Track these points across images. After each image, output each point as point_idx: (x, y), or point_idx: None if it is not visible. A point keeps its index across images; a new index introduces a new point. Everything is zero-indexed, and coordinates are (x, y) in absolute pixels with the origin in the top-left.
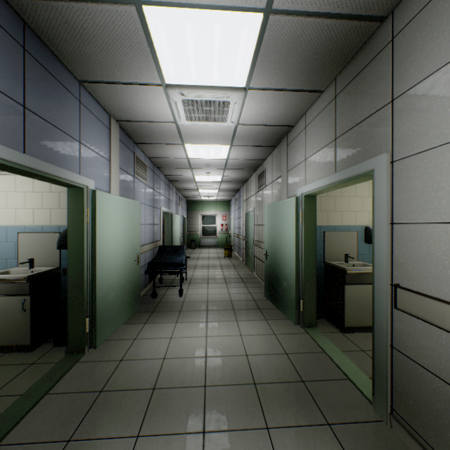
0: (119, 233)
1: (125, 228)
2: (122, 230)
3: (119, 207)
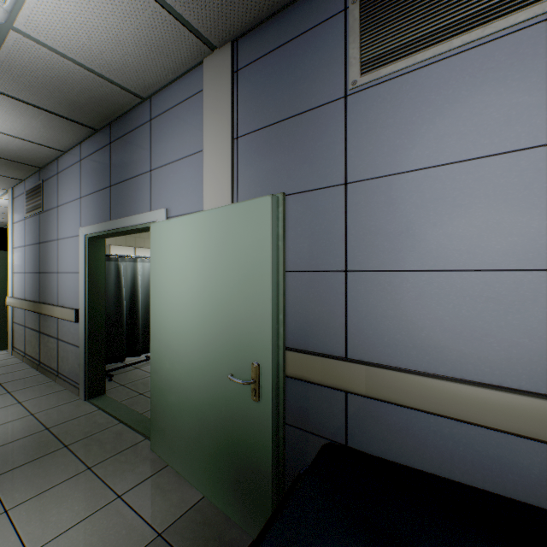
0: (189, 291)
1: (206, 280)
2: (198, 286)
3: (190, 237)
